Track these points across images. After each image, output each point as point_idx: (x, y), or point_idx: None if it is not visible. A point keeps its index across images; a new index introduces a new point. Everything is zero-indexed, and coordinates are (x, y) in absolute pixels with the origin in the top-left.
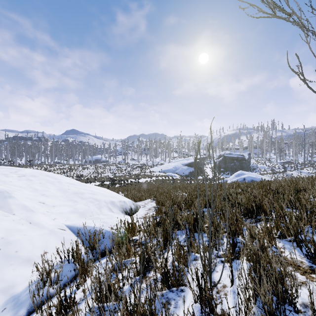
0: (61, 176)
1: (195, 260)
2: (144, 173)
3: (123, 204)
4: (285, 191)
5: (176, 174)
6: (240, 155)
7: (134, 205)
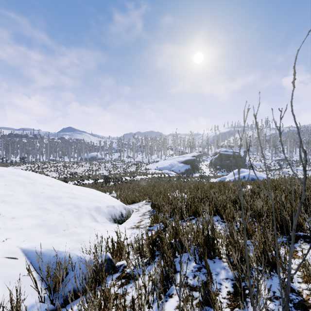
0: (39, 175)
1: None
2: (140, 170)
3: (112, 210)
4: None
5: (172, 172)
6: (236, 152)
7: (125, 210)
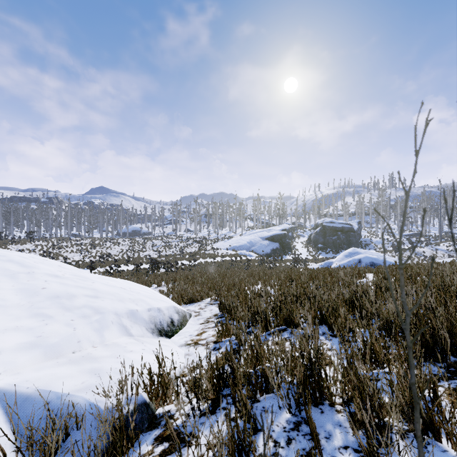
0: (44, 259)
1: None
2: (205, 250)
3: (156, 315)
4: None
5: (252, 253)
6: (346, 224)
7: (178, 314)
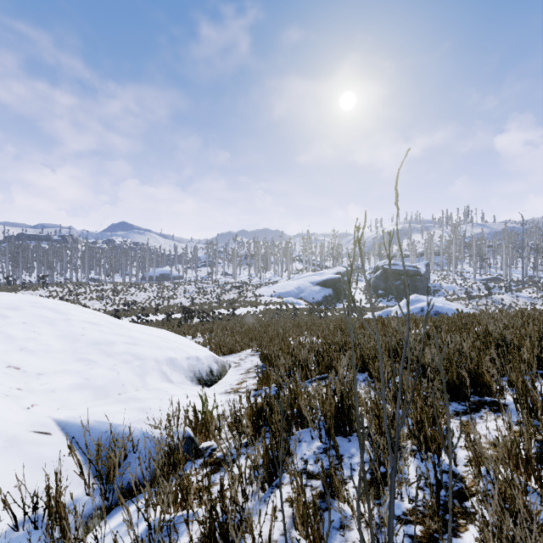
0: (76, 306)
1: (344, 529)
2: (245, 298)
3: (195, 364)
4: (522, 341)
5: (301, 300)
6: (411, 266)
7: (217, 364)
